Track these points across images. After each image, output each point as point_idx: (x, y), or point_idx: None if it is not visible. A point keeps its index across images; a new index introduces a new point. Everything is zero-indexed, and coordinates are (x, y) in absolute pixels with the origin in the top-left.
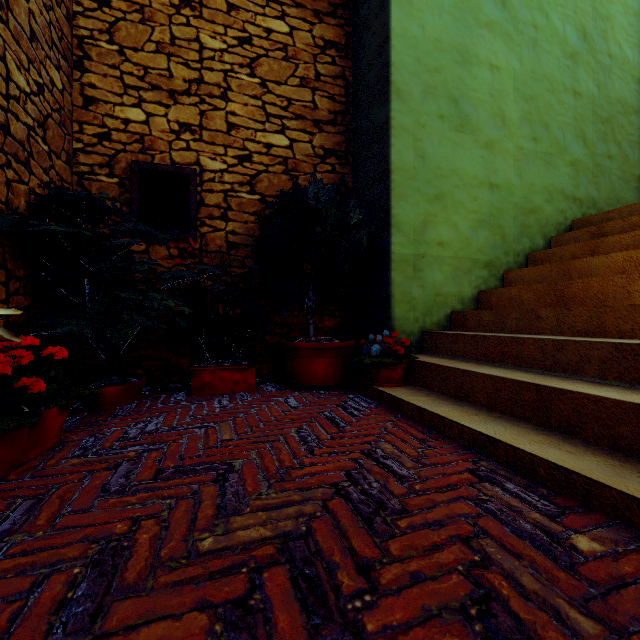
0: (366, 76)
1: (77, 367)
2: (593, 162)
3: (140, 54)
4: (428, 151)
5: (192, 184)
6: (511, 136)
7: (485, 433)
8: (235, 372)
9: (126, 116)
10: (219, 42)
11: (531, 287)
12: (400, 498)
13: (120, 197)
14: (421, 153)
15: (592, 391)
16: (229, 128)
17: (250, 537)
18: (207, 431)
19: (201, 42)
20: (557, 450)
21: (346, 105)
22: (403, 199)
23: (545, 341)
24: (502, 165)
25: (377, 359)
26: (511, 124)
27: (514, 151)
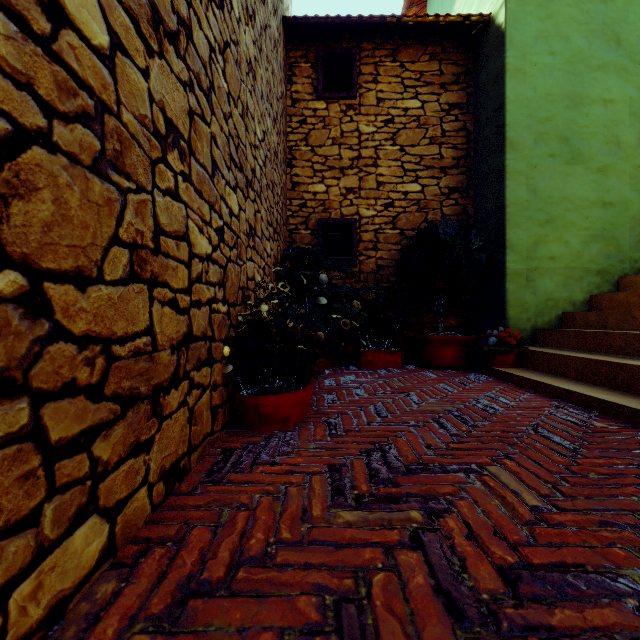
0: (485, 129)
1: None
2: None
3: (323, 149)
4: (539, 185)
5: (355, 228)
6: (627, 157)
7: (565, 388)
8: (388, 354)
9: (315, 190)
10: (371, 127)
11: (636, 292)
12: (504, 408)
13: (311, 242)
14: (533, 188)
15: None
16: (378, 185)
17: (432, 409)
18: (385, 382)
19: (360, 130)
20: (610, 396)
21: (467, 150)
22: (516, 226)
23: (627, 335)
24: (617, 184)
25: (493, 347)
26: (627, 147)
27: (630, 170)
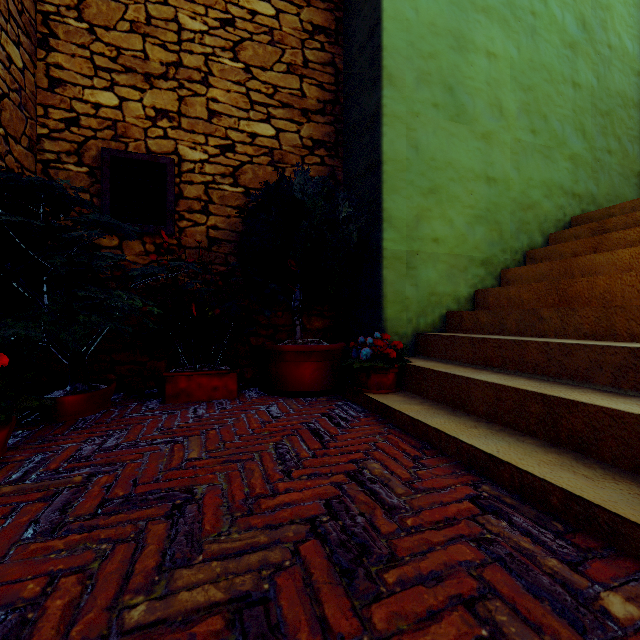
0: (357, 62)
1: (25, 375)
2: (592, 157)
3: (112, 33)
4: (422, 141)
5: (169, 175)
6: (509, 127)
7: (487, 451)
8: (214, 377)
9: (97, 100)
10: (199, 23)
11: (531, 286)
12: (388, 538)
13: (90, 188)
14: (415, 143)
15: (608, 403)
16: (210, 115)
17: (195, 602)
18: (173, 447)
19: (180, 23)
20: (571, 474)
21: (336, 94)
22: (395, 192)
23: (550, 345)
24: (499, 158)
25: (367, 363)
26: (509, 115)
27: (512, 143)
